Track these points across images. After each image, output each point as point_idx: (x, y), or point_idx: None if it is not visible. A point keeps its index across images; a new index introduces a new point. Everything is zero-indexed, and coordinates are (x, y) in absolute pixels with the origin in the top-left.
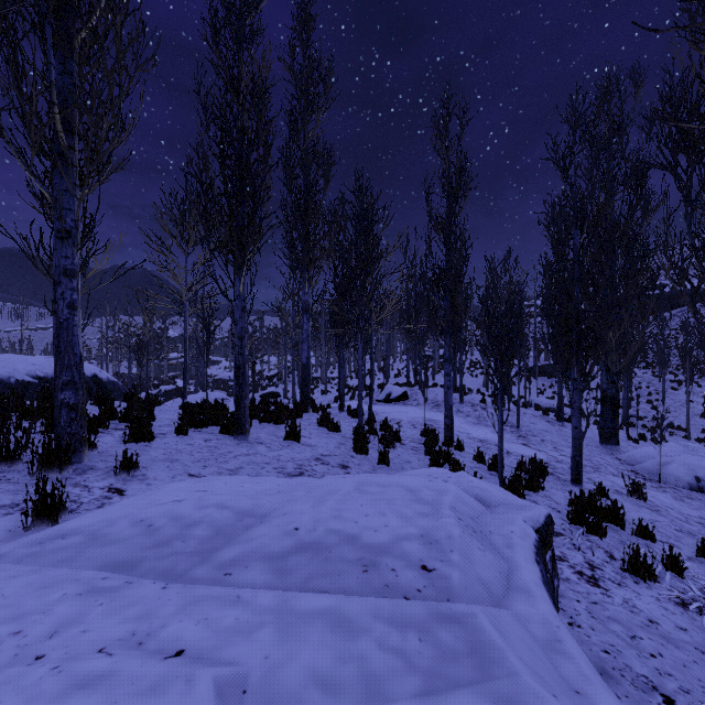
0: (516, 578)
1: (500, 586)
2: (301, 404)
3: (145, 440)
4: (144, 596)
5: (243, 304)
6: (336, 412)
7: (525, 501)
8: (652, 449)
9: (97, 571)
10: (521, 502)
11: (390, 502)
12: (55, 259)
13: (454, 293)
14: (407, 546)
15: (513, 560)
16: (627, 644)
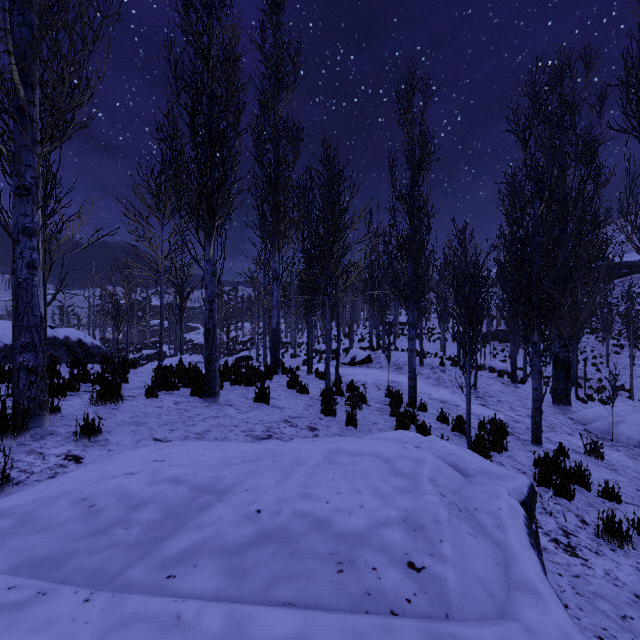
0: (515, 572)
1: (500, 584)
2: (271, 367)
3: (114, 402)
4: (56, 616)
5: (213, 269)
6: (304, 374)
7: (503, 469)
8: (603, 410)
9: (6, 575)
10: (499, 470)
11: (364, 475)
12: (14, 217)
13: (417, 260)
14: (388, 535)
15: (508, 545)
16: (619, 627)
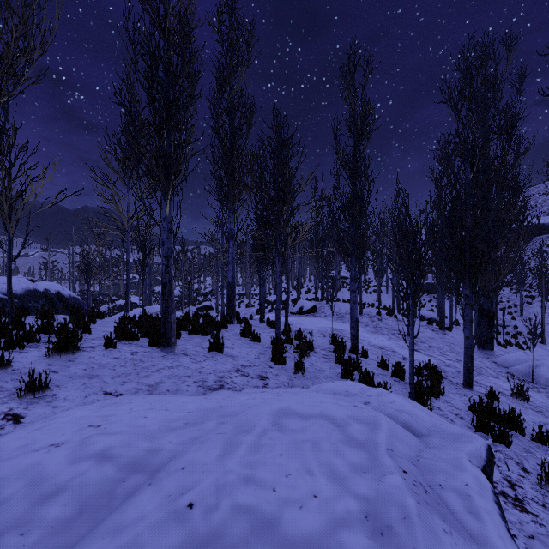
0: None
1: None
2: (227, 317)
3: (70, 354)
4: None
5: (170, 226)
6: (257, 323)
7: (456, 426)
8: (523, 354)
9: None
10: (452, 429)
11: (316, 447)
12: None
13: (359, 220)
14: (348, 543)
15: (487, 540)
16: None
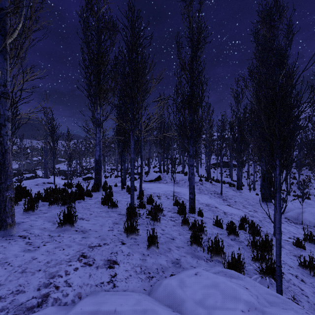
0: None
1: None
2: (94, 186)
3: None
4: None
5: (3, 89)
6: (119, 190)
7: None
8: (291, 205)
9: None
10: None
11: None
12: None
13: (196, 111)
14: None
15: None
16: None
